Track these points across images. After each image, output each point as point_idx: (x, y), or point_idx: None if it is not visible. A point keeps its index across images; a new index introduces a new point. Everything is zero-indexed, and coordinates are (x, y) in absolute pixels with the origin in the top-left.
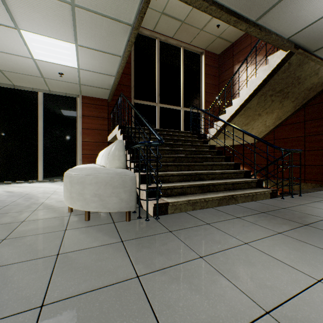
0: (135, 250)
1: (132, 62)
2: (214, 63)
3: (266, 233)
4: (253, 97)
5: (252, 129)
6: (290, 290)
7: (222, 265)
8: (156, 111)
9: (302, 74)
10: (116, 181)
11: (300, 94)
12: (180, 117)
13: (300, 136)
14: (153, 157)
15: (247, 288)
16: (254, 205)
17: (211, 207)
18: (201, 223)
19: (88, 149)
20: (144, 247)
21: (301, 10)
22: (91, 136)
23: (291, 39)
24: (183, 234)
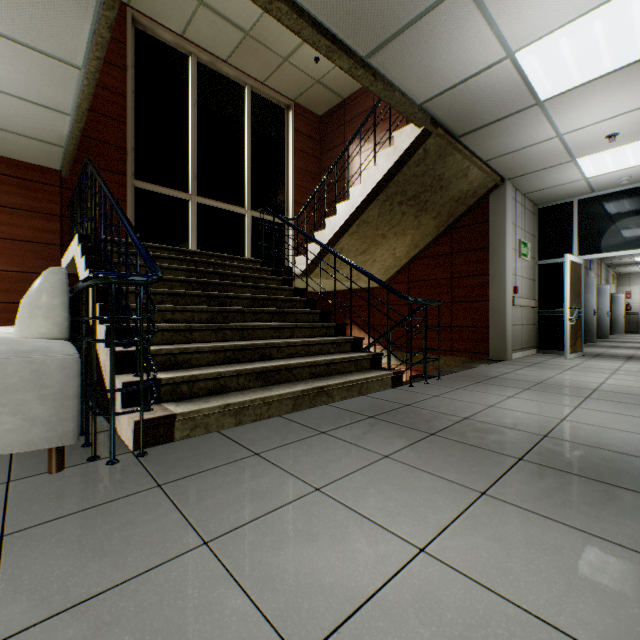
0: (30, 556)
1: (129, 93)
2: (312, 131)
3: (363, 460)
4: (372, 203)
5: (374, 262)
6: (366, 586)
7: (247, 555)
8: (190, 212)
9: (445, 173)
10: (15, 374)
11: (444, 207)
12: (244, 230)
13: (446, 278)
14: (159, 312)
15: (280, 604)
16: (361, 403)
17: (279, 414)
18: (241, 455)
19: (0, 288)
20: (61, 543)
21: (435, 58)
22: (10, 256)
23: (426, 107)
24: (188, 489)
